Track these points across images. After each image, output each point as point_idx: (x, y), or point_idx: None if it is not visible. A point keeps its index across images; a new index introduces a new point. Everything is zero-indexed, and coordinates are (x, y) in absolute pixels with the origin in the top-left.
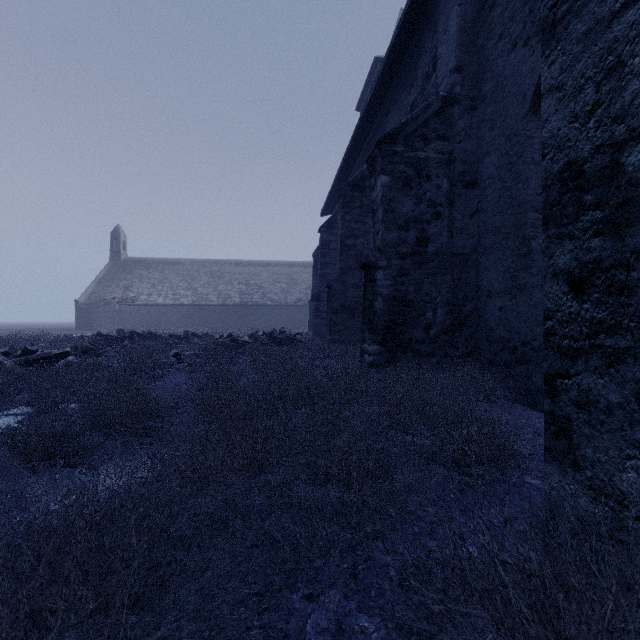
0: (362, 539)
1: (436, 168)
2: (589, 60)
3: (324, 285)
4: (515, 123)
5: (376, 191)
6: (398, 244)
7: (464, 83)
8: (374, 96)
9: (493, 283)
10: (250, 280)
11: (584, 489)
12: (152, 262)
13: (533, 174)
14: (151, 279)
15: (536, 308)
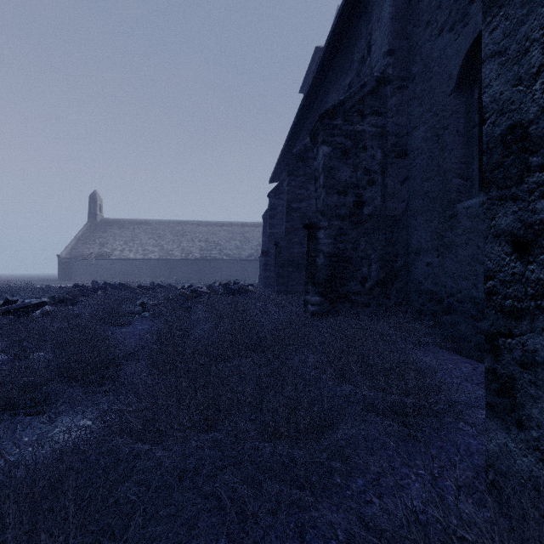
0: (309, 498)
1: (371, 140)
2: (535, 22)
3: (272, 242)
4: (442, 100)
5: (318, 160)
6: (337, 207)
7: (395, 65)
8: (316, 78)
9: (421, 242)
10: (209, 238)
11: (529, 449)
12: (124, 222)
13: (458, 145)
14: (123, 237)
15: (461, 264)
